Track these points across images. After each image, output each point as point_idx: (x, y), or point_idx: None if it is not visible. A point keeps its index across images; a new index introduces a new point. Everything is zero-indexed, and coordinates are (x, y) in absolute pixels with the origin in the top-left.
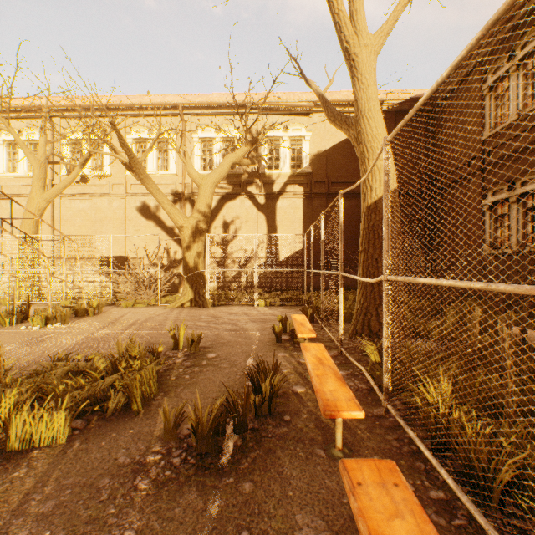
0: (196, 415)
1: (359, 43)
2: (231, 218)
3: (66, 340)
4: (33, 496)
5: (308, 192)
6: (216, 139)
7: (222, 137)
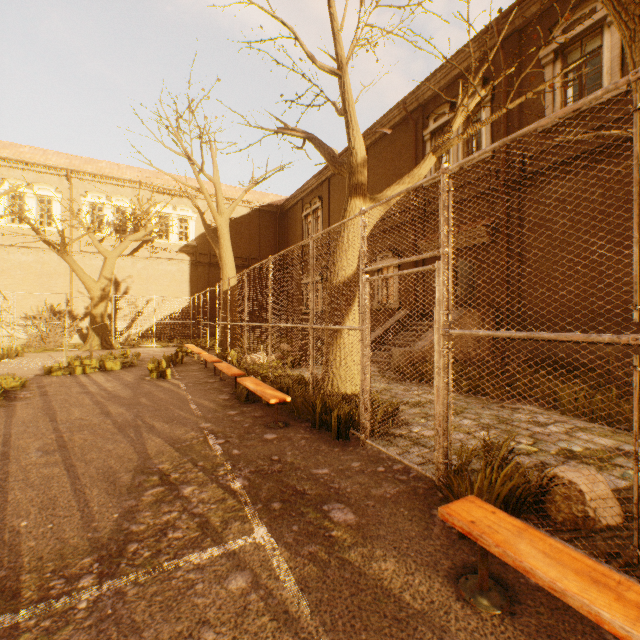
0: (164, 357)
1: (221, 211)
2: (122, 277)
3: (45, 362)
4: (129, 371)
5: (194, 261)
6: (108, 206)
7: (114, 205)
